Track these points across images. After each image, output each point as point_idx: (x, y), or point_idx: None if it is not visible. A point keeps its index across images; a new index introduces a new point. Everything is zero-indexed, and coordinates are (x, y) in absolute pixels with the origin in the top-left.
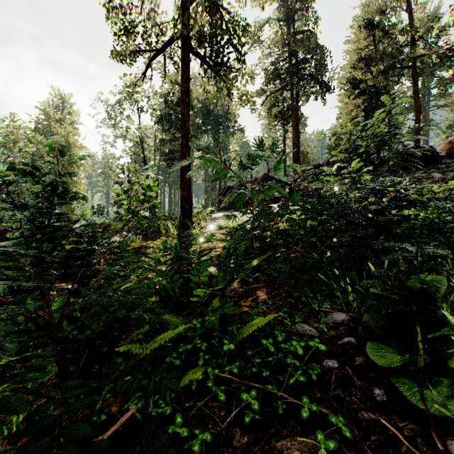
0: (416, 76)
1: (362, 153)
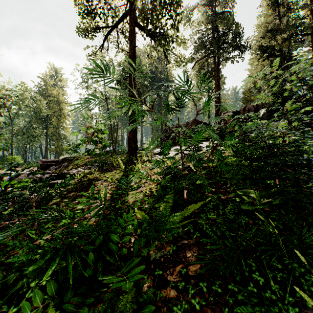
0: None
1: (287, 97)
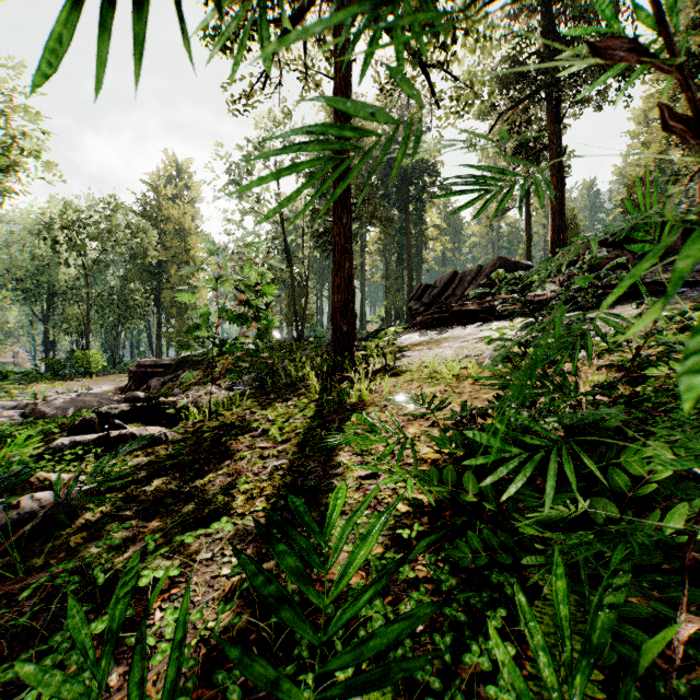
0: None
1: None
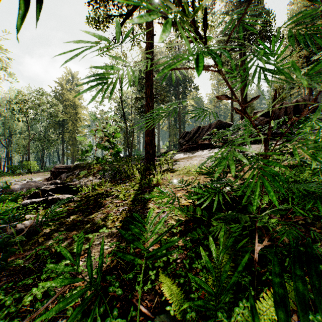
0: None
1: None
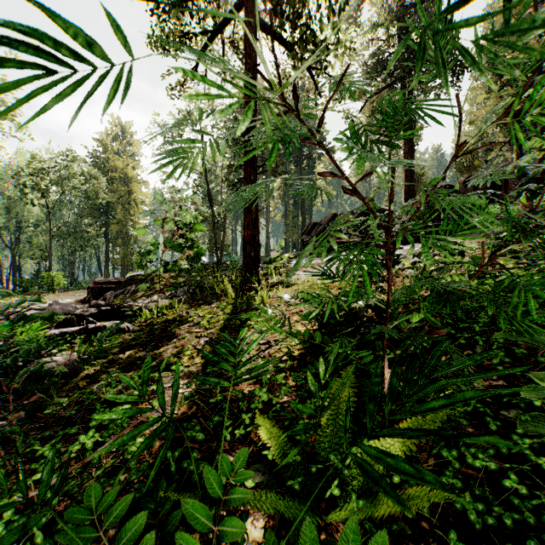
0: None
1: None
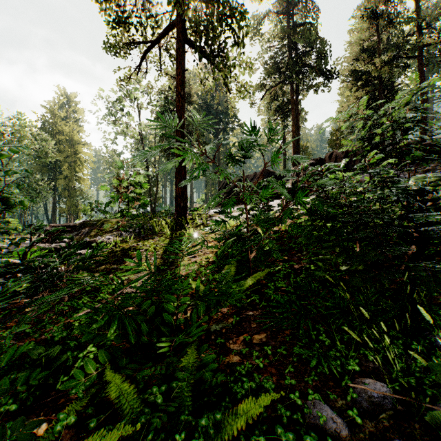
0: (421, 67)
1: (377, 144)
